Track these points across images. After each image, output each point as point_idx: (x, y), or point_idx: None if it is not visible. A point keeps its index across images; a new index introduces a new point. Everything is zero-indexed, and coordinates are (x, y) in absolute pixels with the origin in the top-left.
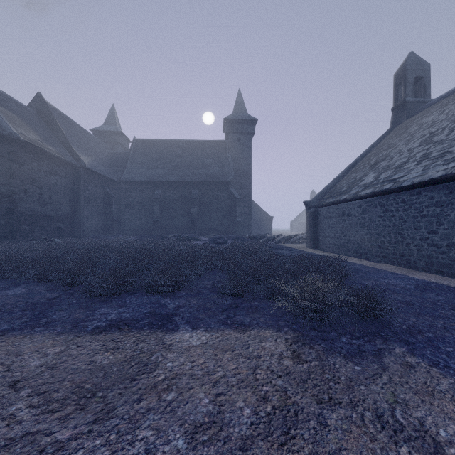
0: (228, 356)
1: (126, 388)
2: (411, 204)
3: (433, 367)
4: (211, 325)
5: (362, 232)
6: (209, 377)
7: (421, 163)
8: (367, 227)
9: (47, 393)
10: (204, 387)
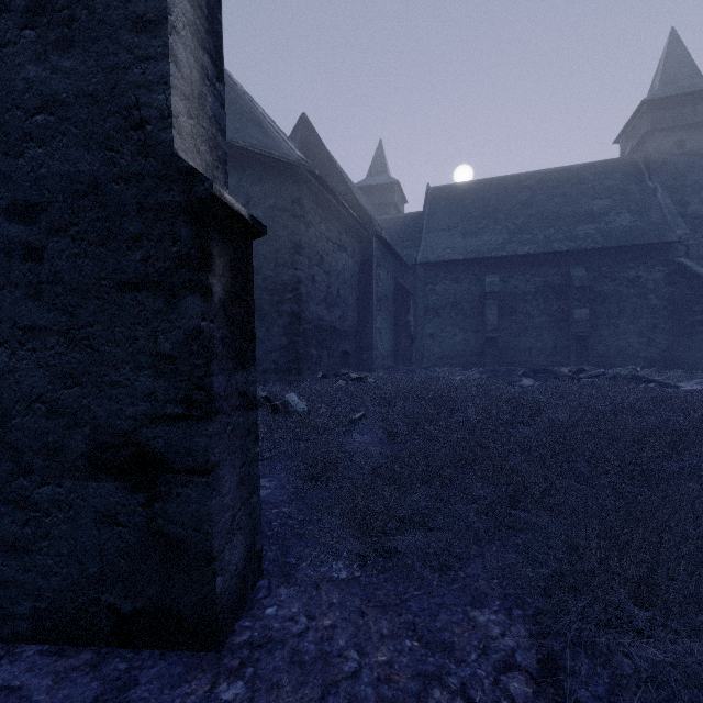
0: None
1: None
2: None
3: None
4: None
5: None
6: None
7: None
8: None
9: None
10: None
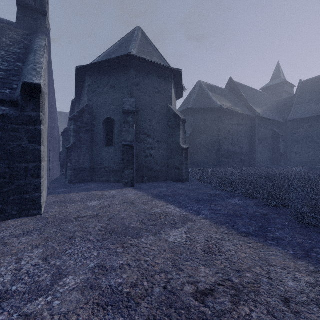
0: None
1: None
2: None
3: None
4: None
5: None
6: None
7: None
8: None
9: None
10: None
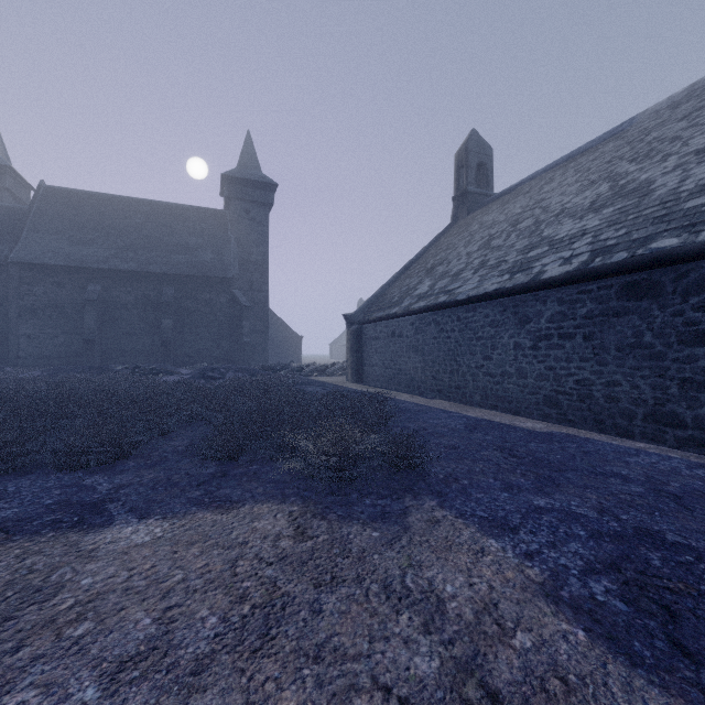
0: (196, 550)
1: None
2: (467, 323)
3: (459, 519)
4: (175, 509)
5: (416, 359)
6: (158, 586)
7: (478, 272)
8: (420, 352)
9: None
10: (146, 603)
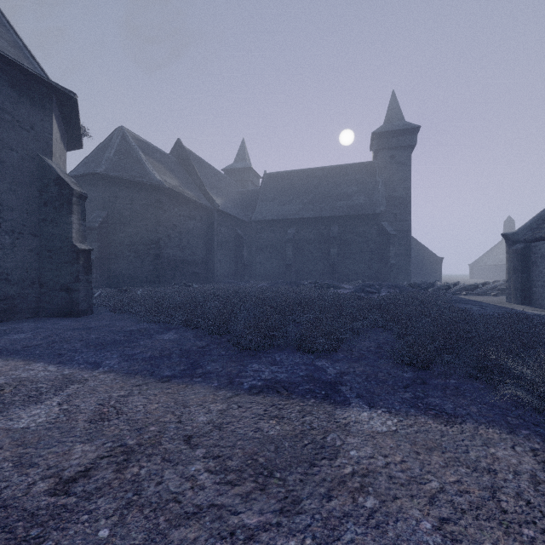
0: (438, 459)
1: (307, 474)
2: None
3: None
4: (395, 406)
5: None
6: (418, 486)
7: None
8: None
9: (221, 458)
10: (416, 501)
